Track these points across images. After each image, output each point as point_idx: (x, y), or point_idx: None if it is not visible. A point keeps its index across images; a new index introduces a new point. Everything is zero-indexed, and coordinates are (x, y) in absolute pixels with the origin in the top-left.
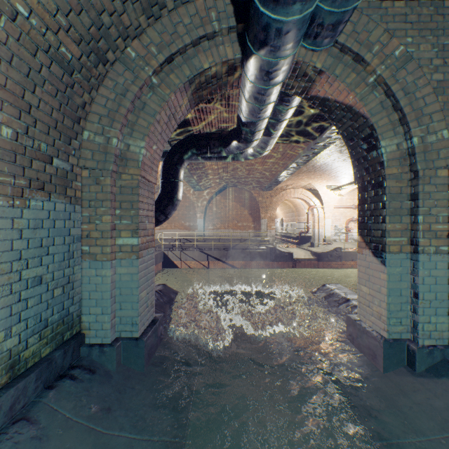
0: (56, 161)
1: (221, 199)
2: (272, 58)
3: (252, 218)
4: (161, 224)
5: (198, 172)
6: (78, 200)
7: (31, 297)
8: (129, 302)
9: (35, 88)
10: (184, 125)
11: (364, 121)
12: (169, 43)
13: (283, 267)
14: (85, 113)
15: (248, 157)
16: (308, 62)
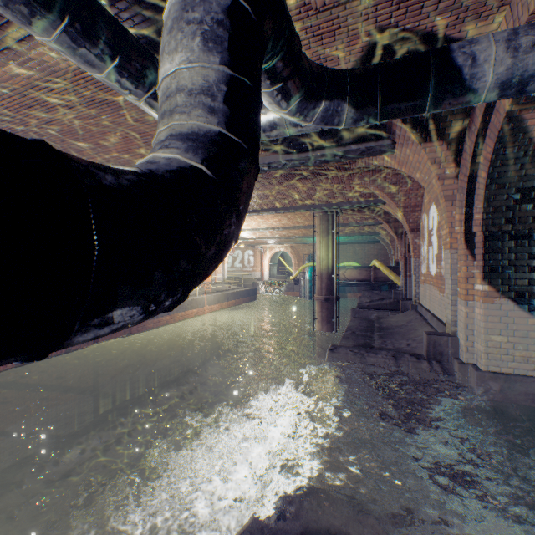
0: None
1: None
2: None
3: None
4: None
5: None
6: None
7: None
8: None
9: None
10: None
11: None
12: None
13: (79, 347)
14: None
15: None
16: None
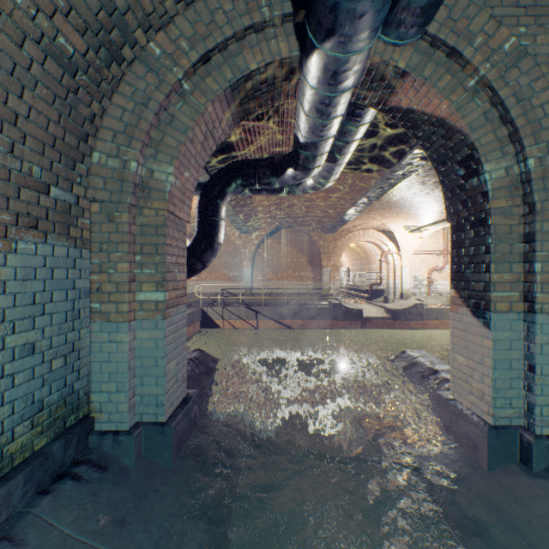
0: (54, 191)
1: (273, 243)
2: (341, 53)
3: (312, 267)
4: (197, 274)
5: (244, 209)
6: (86, 242)
7: (19, 371)
8: (153, 376)
9: (23, 90)
10: (226, 150)
11: (461, 138)
12: (204, 36)
13: (349, 328)
14: (95, 128)
15: (306, 190)
16: (387, 60)
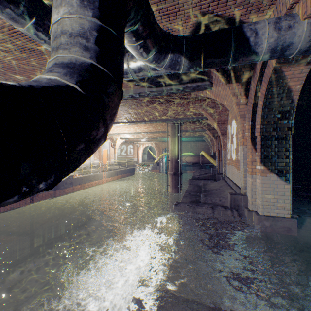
0: None
1: None
2: None
3: None
4: None
5: None
6: None
7: None
8: None
9: None
10: None
11: (290, 102)
12: None
13: (19, 206)
14: None
15: None
16: None
